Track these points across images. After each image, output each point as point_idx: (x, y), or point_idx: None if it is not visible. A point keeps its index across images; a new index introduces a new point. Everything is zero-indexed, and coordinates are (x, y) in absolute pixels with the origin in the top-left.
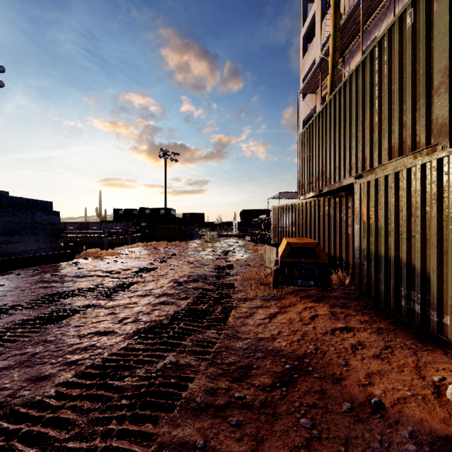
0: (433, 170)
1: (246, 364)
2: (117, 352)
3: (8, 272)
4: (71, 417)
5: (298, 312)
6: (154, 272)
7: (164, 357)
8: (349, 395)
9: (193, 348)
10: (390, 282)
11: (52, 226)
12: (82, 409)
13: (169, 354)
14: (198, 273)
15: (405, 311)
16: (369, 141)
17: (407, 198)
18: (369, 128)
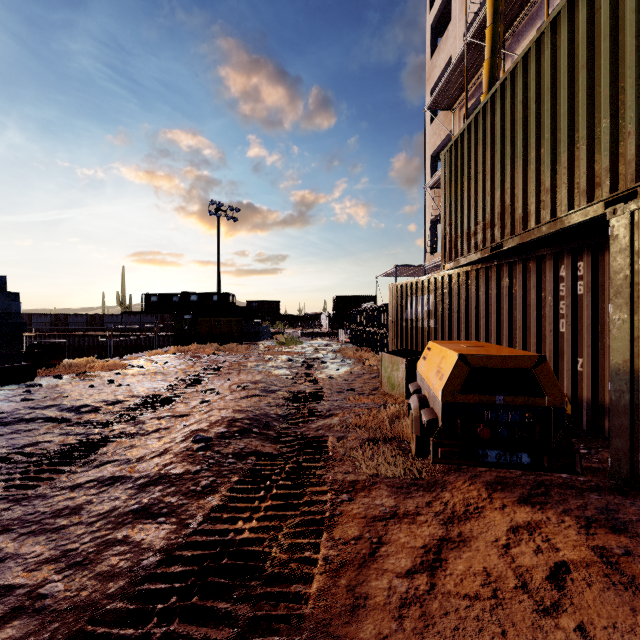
0: None
1: None
2: None
3: None
4: None
5: (500, 545)
6: (166, 410)
7: None
8: None
9: None
10: None
11: (2, 318)
12: None
13: None
14: (253, 413)
15: None
16: None
17: None
18: None
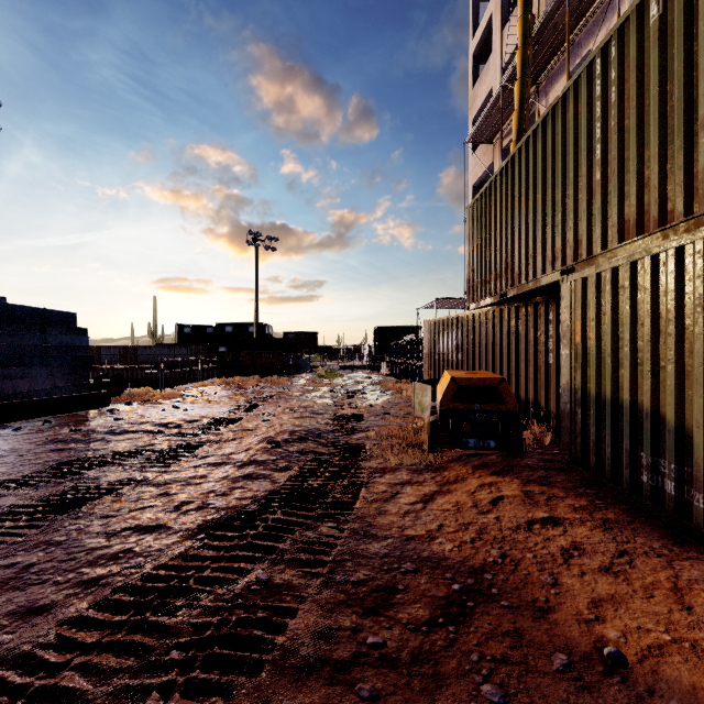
0: (698, 257)
1: (385, 582)
2: (168, 563)
3: (3, 425)
4: (79, 685)
5: (470, 492)
6: (236, 426)
7: (247, 571)
8: (563, 640)
9: (297, 555)
10: (621, 442)
11: (75, 352)
12: (99, 671)
13: (256, 567)
14: (307, 427)
15: (647, 491)
16: (586, 212)
17: (651, 304)
18: (586, 190)
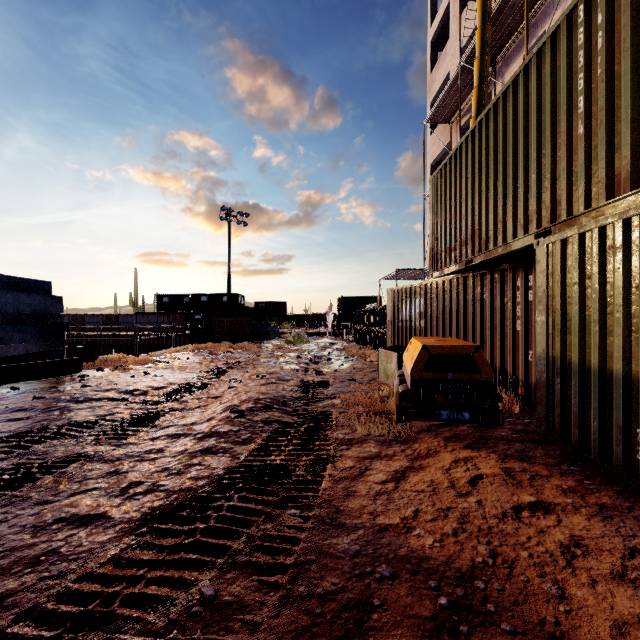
0: None
1: (358, 595)
2: (96, 572)
3: None
4: None
5: (444, 469)
6: (202, 393)
7: (189, 584)
8: None
9: (253, 556)
10: (610, 416)
11: (50, 319)
12: None
13: (201, 578)
14: (273, 395)
15: None
16: (566, 170)
17: None
18: (566, 147)
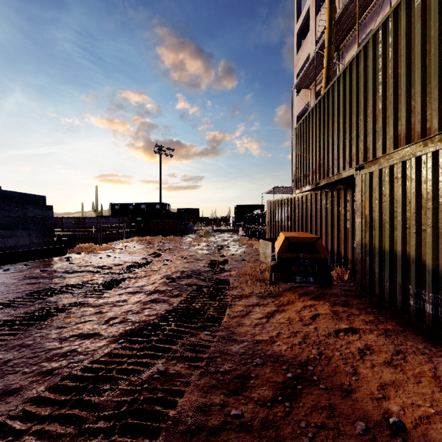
0: None
1: (243, 372)
2: (99, 359)
3: None
4: None
5: (297, 311)
6: (146, 268)
7: (151, 364)
8: (362, 412)
9: (185, 353)
10: (396, 279)
11: (45, 220)
12: (49, 436)
13: (157, 362)
14: (192, 269)
15: (413, 310)
16: (372, 130)
17: (416, 188)
18: (372, 116)
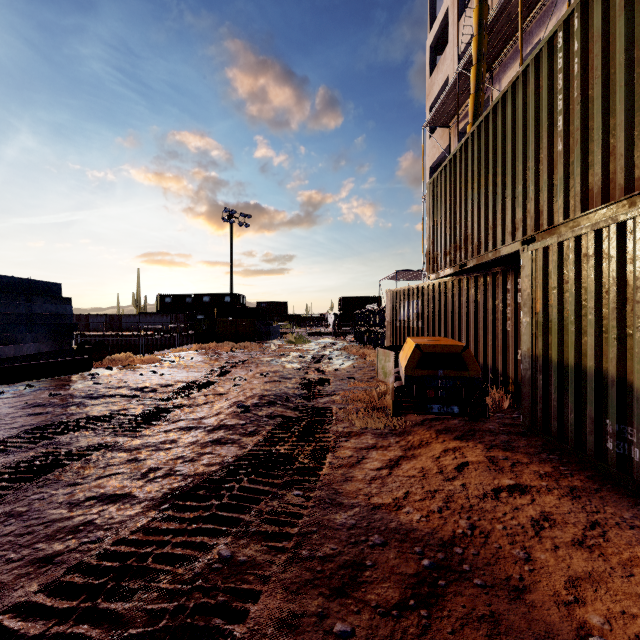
0: None
1: (353, 557)
2: (129, 538)
3: None
4: None
5: (434, 457)
6: (209, 390)
7: (209, 547)
8: (543, 626)
9: (262, 527)
10: (585, 409)
11: (60, 319)
12: None
13: (219, 542)
14: (276, 392)
15: (613, 458)
16: (547, 183)
17: (617, 271)
18: (547, 162)
